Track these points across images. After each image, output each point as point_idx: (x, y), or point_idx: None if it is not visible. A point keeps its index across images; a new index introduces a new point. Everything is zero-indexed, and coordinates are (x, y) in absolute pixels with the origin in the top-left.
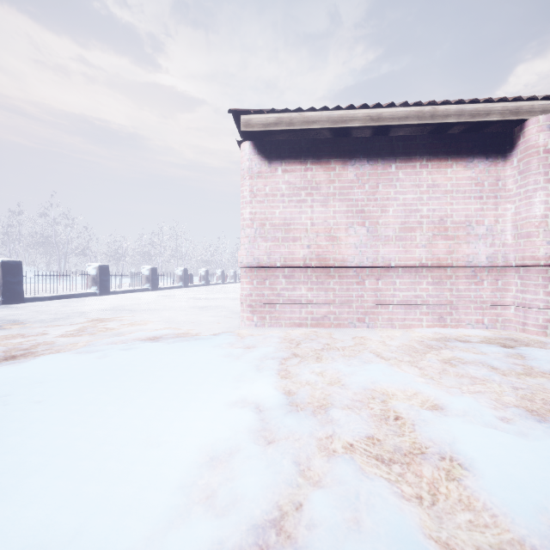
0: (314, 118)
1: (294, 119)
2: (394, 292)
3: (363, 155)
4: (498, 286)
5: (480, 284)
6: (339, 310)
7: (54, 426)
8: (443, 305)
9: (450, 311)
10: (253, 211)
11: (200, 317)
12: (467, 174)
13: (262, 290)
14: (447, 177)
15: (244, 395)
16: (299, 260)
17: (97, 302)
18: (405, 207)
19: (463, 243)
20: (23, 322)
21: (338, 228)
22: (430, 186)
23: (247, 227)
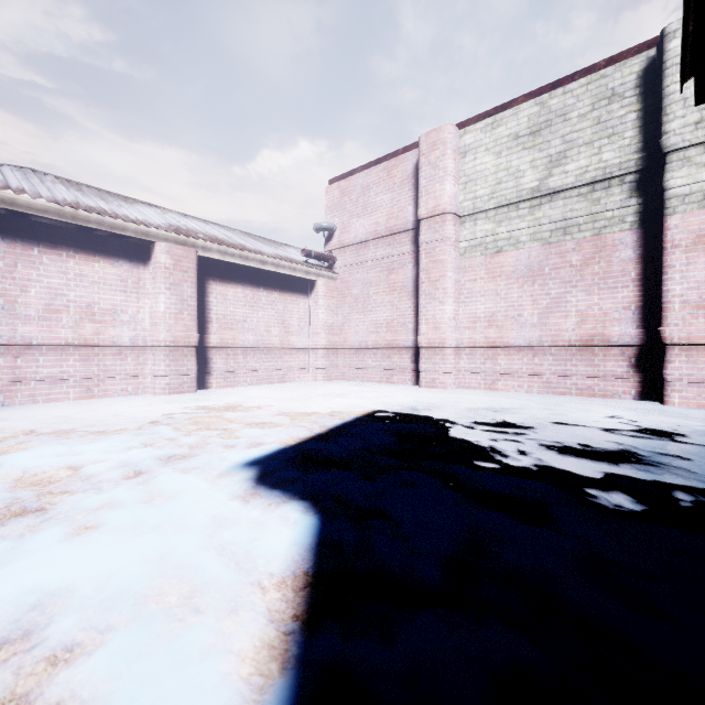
0: None
1: None
2: (38, 369)
3: None
4: (140, 361)
5: (126, 360)
6: None
7: None
8: (92, 378)
9: (98, 383)
10: None
11: None
12: (114, 271)
13: None
14: (95, 270)
15: None
16: None
17: None
18: (50, 290)
19: (110, 327)
20: None
21: None
22: (79, 275)
23: None
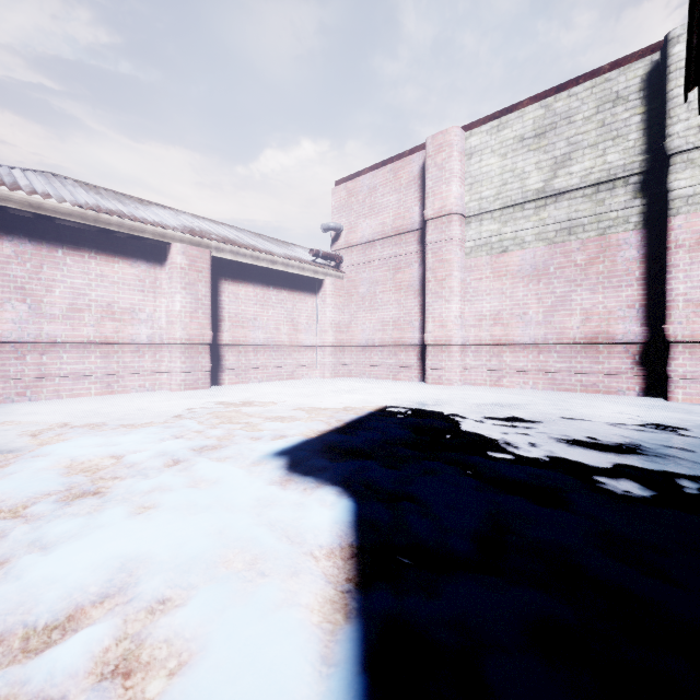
0: None
1: None
2: (62, 366)
3: (24, 234)
4: (157, 358)
5: (143, 357)
6: None
7: None
8: (112, 375)
9: (118, 379)
10: None
11: None
12: (133, 271)
13: None
14: (115, 271)
15: None
16: None
17: None
18: (73, 290)
19: (129, 325)
20: None
21: None
22: (100, 276)
23: None
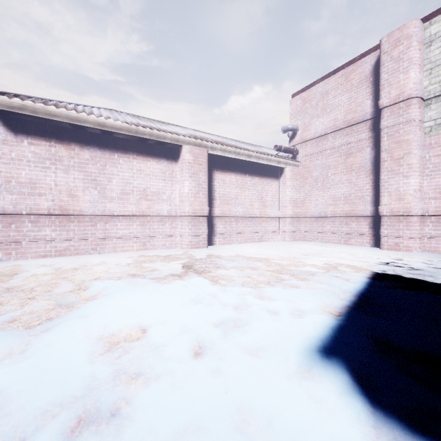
0: (55, 113)
1: (38, 110)
2: (117, 231)
3: (96, 144)
4: (173, 226)
5: (165, 225)
6: (78, 244)
7: None
8: (146, 237)
9: (149, 240)
10: None
11: None
12: (158, 166)
13: (8, 232)
14: (148, 166)
15: None
16: (44, 210)
17: None
18: (123, 180)
19: (156, 203)
20: None
21: (77, 189)
22: (139, 170)
23: None
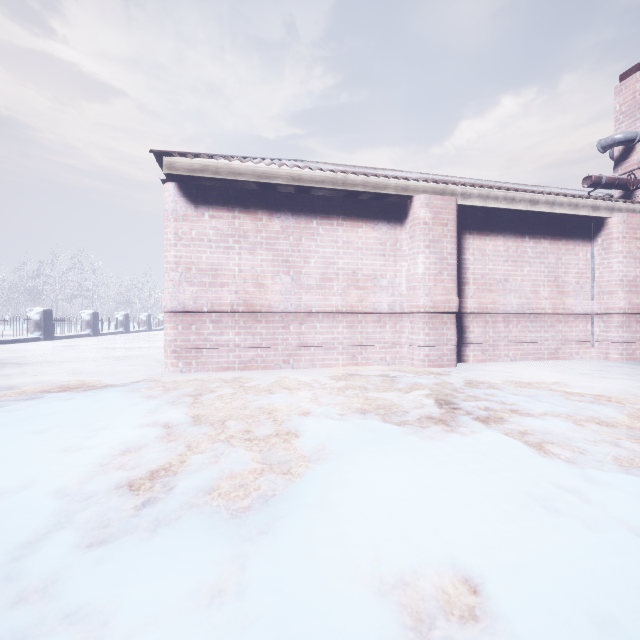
0: (240, 170)
1: (220, 169)
2: (316, 335)
3: (288, 210)
4: (397, 329)
5: (384, 328)
6: (266, 353)
7: None
8: (356, 346)
9: (361, 351)
10: (179, 255)
11: (116, 367)
12: (374, 234)
13: (188, 335)
14: (358, 236)
15: (157, 419)
16: (227, 306)
17: None
18: (324, 259)
19: (371, 293)
20: None
21: (265, 275)
22: (345, 243)
23: (172, 270)
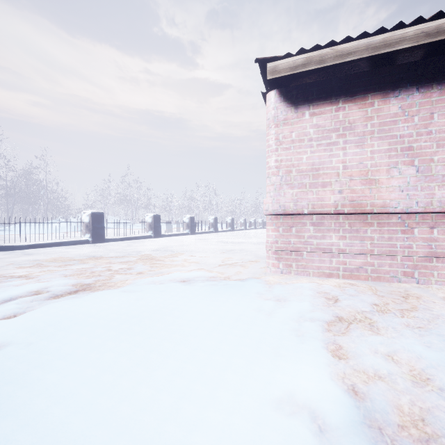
0: (348, 49)
1: (325, 56)
2: None
3: (410, 83)
4: None
5: None
6: (378, 262)
7: (57, 409)
8: None
9: None
10: (279, 159)
11: (228, 260)
12: None
13: (288, 237)
14: None
15: (289, 388)
16: (329, 207)
17: (151, 243)
18: None
19: None
20: (97, 258)
21: (376, 169)
22: None
23: (273, 175)
